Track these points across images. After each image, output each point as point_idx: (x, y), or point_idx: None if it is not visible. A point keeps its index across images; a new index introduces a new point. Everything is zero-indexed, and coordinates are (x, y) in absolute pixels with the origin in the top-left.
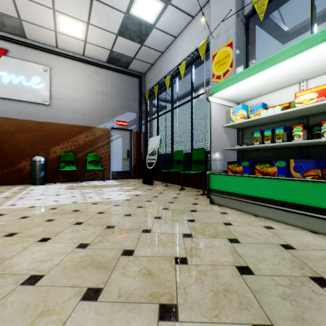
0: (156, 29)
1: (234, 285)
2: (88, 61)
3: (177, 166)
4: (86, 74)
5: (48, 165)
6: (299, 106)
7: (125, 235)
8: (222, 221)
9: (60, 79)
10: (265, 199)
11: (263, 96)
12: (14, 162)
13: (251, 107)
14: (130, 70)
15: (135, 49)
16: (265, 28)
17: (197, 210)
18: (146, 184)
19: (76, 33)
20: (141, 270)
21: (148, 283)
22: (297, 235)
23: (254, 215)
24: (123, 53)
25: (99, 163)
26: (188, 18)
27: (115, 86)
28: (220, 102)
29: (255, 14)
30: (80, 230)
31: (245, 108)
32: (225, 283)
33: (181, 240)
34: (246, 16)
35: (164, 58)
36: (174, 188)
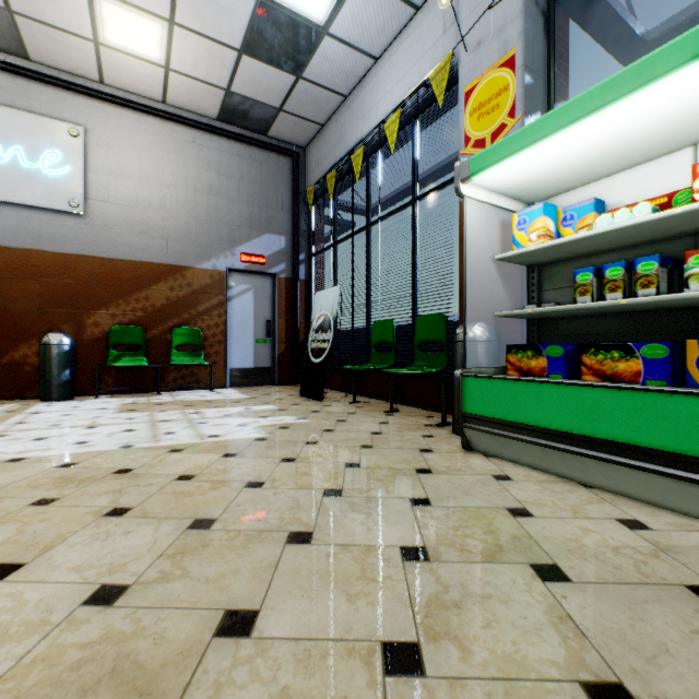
0: (331, 37)
1: None
2: (176, 116)
3: (379, 356)
4: (170, 146)
5: (80, 355)
6: None
7: (237, 552)
8: (503, 504)
9: (110, 155)
10: (616, 445)
11: (594, 182)
12: None
13: (566, 211)
14: (273, 139)
15: (282, 88)
16: (590, 26)
17: (434, 469)
18: (309, 399)
19: (145, 48)
20: None
21: None
22: None
23: (583, 483)
24: (255, 98)
25: (200, 350)
26: (405, 9)
27: (238, 175)
28: (487, 199)
29: None
30: (114, 535)
31: (551, 212)
32: None
33: (398, 572)
34: None
35: (349, 110)
36: (373, 408)
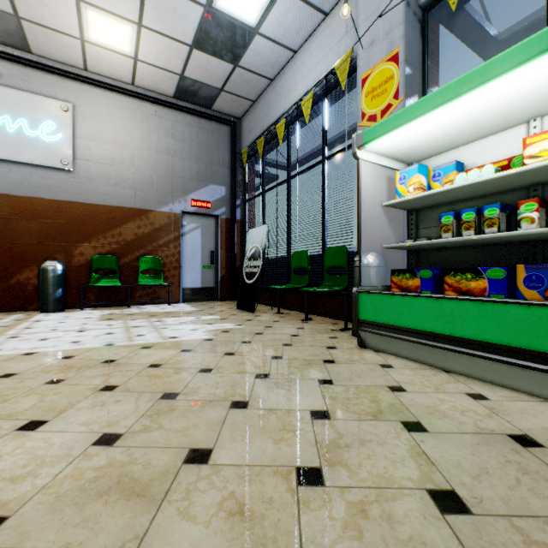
0: (261, 36)
1: (432, 544)
2: (142, 94)
3: (297, 278)
4: (138, 118)
5: (69, 278)
6: (532, 163)
7: (196, 413)
8: (385, 384)
9: (92, 125)
10: (467, 340)
11: (456, 148)
12: (8, 272)
13: (435, 170)
14: (216, 112)
15: (223, 74)
16: (456, 30)
17: (337, 360)
18: (244, 311)
19: (119, 44)
20: (224, 501)
21: (237, 539)
22: (538, 414)
23: (445, 370)
24: (203, 81)
25: (160, 274)
26: (317, 15)
27: (189, 140)
28: (377, 161)
29: (441, 1)
30: (108, 403)
31: (423, 171)
32: (411, 538)
33: (308, 426)
34: (423, 7)
35: (274, 90)
36: (292, 317)
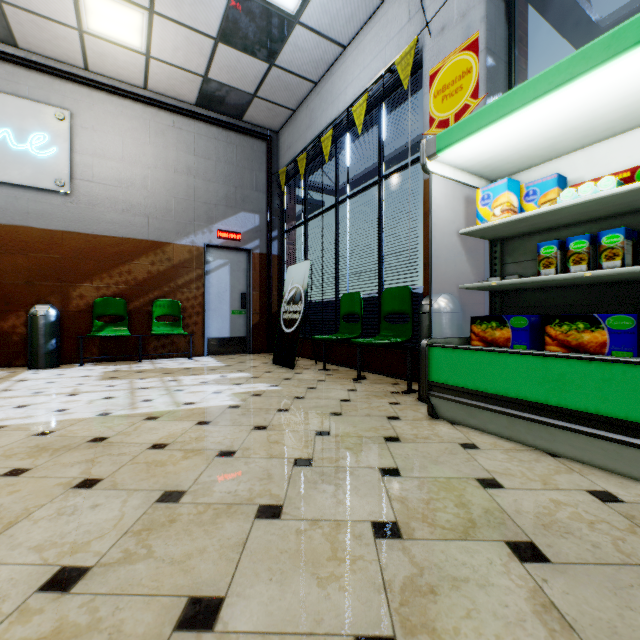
0: (302, 26)
1: None
2: (157, 101)
3: (347, 327)
4: (151, 129)
5: (66, 325)
6: None
7: (205, 528)
8: (472, 475)
9: (95, 138)
10: (585, 415)
11: (555, 159)
12: None
13: (529, 186)
14: (248, 123)
15: (256, 75)
16: (548, 13)
17: (402, 437)
18: (281, 366)
19: (126, 36)
20: None
21: None
22: None
23: (549, 452)
24: (231, 84)
25: (179, 321)
26: None
27: (215, 157)
28: (452, 176)
29: None
30: (81, 510)
31: (514, 187)
32: None
33: (371, 551)
34: None
35: (319, 96)
36: (341, 375)
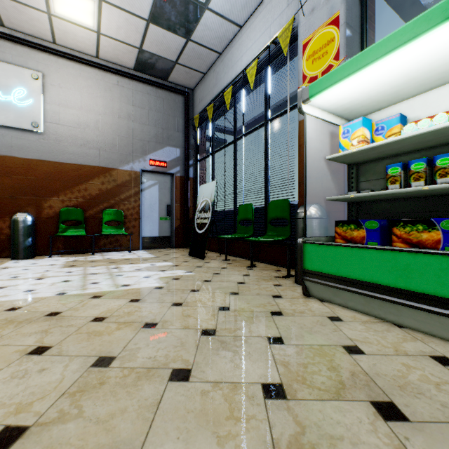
0: (210, 11)
1: None
2: (105, 66)
3: (242, 229)
4: (102, 87)
5: (39, 228)
6: None
7: (128, 389)
8: (339, 342)
9: (60, 92)
10: (426, 296)
11: (398, 103)
12: None
13: (378, 124)
14: (171, 83)
15: (177, 47)
16: None
17: (284, 312)
18: (195, 257)
19: (83, 18)
20: None
21: None
22: None
23: (397, 324)
24: (159, 54)
25: (122, 225)
26: None
27: (147, 107)
28: (320, 116)
29: None
30: (30, 373)
31: (367, 124)
32: None
33: (261, 411)
34: None
35: (222, 62)
36: (238, 264)
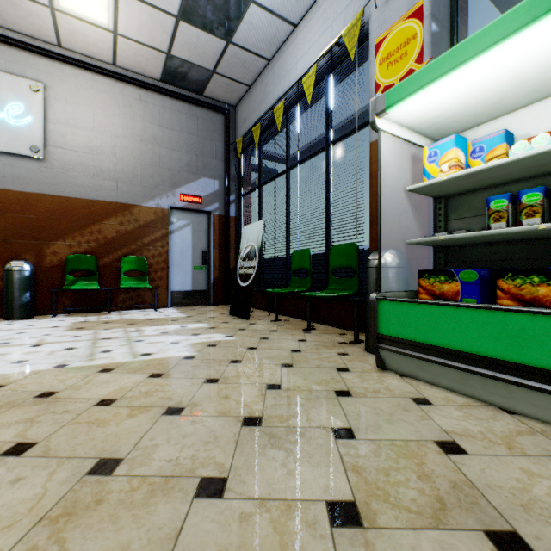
0: (256, 5)
1: None
2: (125, 76)
3: (297, 281)
4: (120, 102)
5: (40, 280)
6: None
7: (134, 512)
8: (431, 436)
9: (67, 109)
10: (548, 373)
11: (501, 117)
12: None
13: (476, 143)
14: (208, 98)
15: (215, 52)
16: None
17: (353, 391)
18: (237, 317)
19: (95, 14)
20: None
21: None
22: None
23: (505, 408)
24: (192, 61)
25: (145, 276)
26: None
27: (178, 128)
28: (400, 134)
29: None
30: None
31: (461, 144)
32: None
33: (327, 548)
34: None
35: (272, 71)
36: (292, 325)
